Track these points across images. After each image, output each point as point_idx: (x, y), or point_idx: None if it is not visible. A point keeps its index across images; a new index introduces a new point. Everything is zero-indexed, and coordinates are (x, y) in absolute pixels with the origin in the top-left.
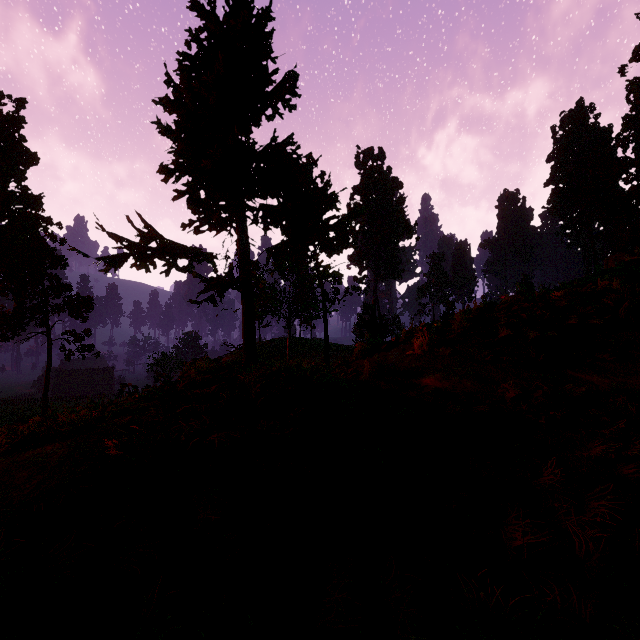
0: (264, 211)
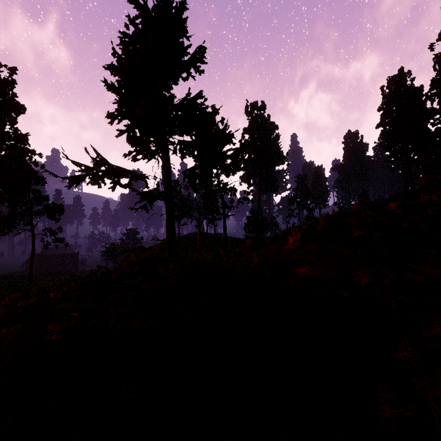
0: (181, 145)
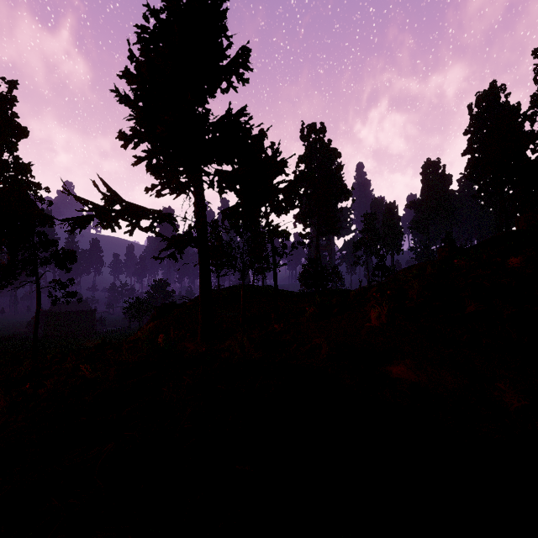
0: (220, 176)
